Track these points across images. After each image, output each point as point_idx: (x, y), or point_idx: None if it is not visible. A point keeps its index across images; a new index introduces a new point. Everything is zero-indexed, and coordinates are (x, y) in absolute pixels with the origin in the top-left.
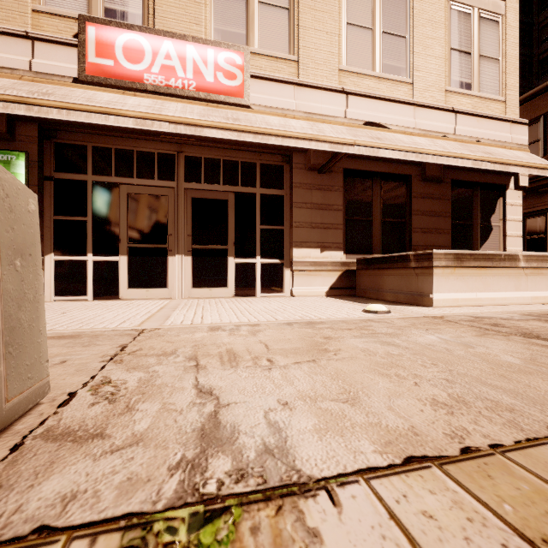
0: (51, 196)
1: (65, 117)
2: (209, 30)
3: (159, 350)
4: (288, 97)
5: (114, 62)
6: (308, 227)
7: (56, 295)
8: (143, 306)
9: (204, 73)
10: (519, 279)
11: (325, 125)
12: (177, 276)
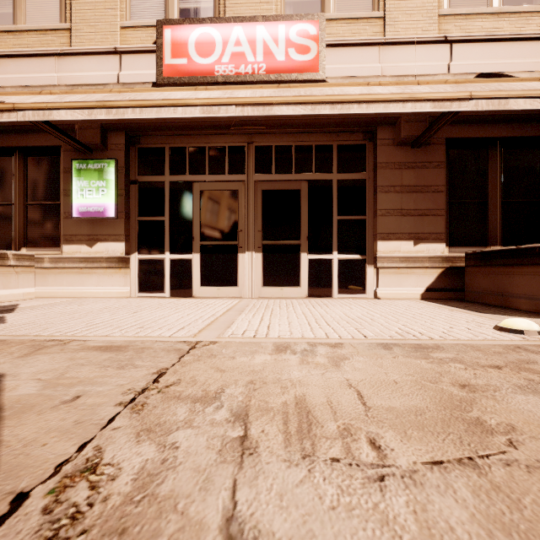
0: (136, 199)
1: (138, 116)
2: (280, 6)
3: (200, 387)
4: (371, 61)
5: (187, 59)
6: (397, 215)
7: (140, 292)
8: (210, 307)
9: (274, 52)
10: None
11: (421, 86)
12: (247, 274)
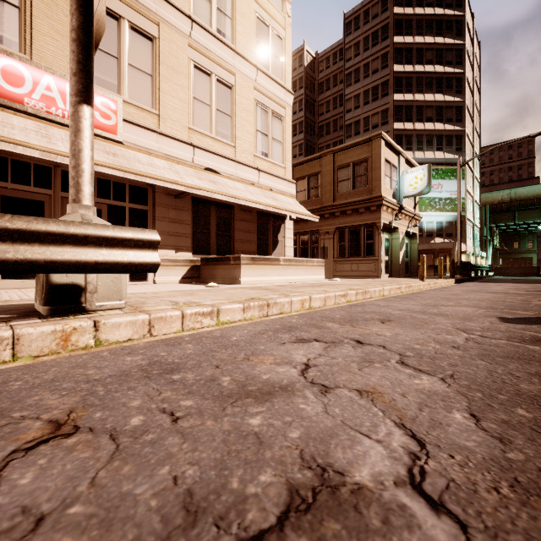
0: None
1: None
2: None
3: None
4: (152, 140)
5: None
6: (167, 235)
7: None
8: None
9: None
10: (280, 270)
11: (180, 166)
12: None
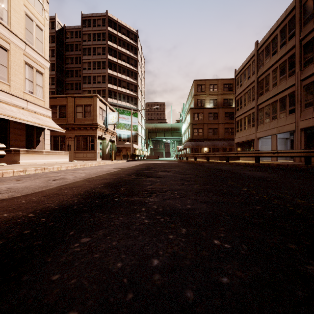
0: None
1: None
2: None
3: None
4: None
5: None
6: None
7: None
8: None
9: None
10: (44, 157)
11: None
12: None
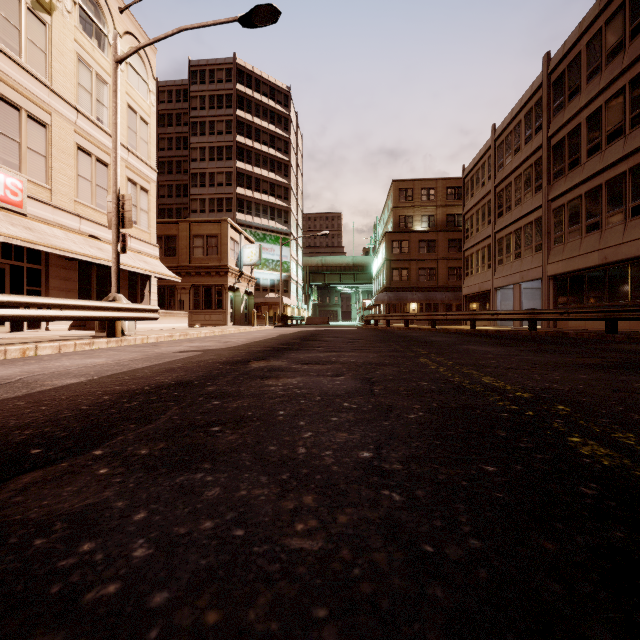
0: None
1: None
2: None
3: None
4: (49, 213)
5: None
6: (59, 290)
7: None
8: None
9: None
10: (160, 320)
11: (72, 235)
12: None
